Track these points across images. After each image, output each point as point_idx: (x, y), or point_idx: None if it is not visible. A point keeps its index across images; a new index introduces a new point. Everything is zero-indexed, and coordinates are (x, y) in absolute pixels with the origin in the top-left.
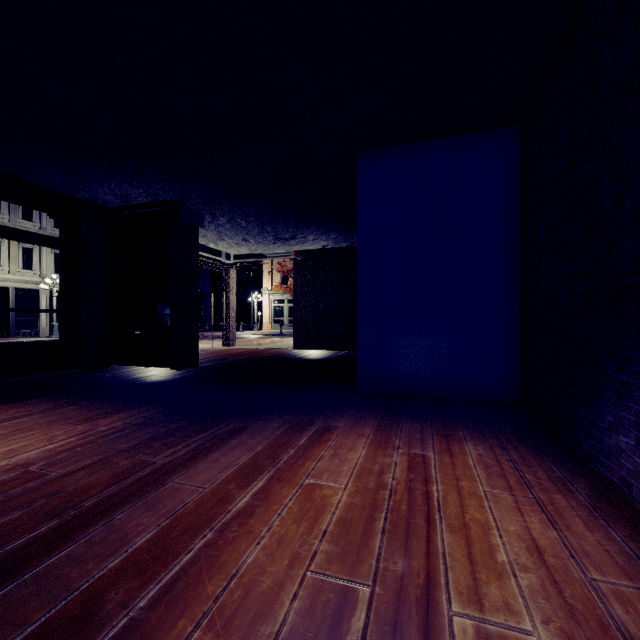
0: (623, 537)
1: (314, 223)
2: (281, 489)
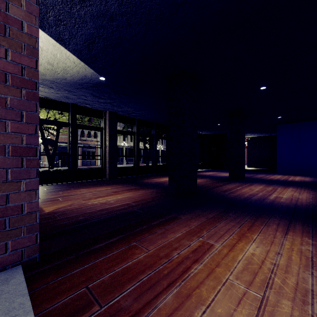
0: (312, 179)
1: (259, 132)
2: (271, 176)
